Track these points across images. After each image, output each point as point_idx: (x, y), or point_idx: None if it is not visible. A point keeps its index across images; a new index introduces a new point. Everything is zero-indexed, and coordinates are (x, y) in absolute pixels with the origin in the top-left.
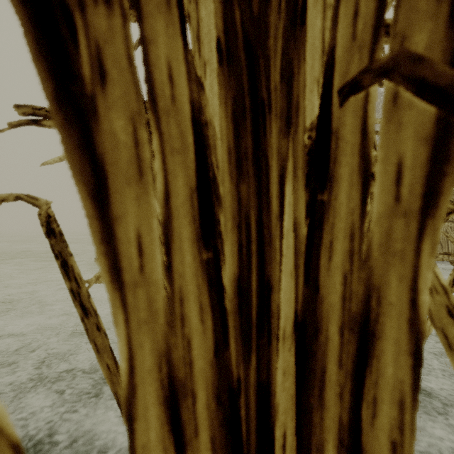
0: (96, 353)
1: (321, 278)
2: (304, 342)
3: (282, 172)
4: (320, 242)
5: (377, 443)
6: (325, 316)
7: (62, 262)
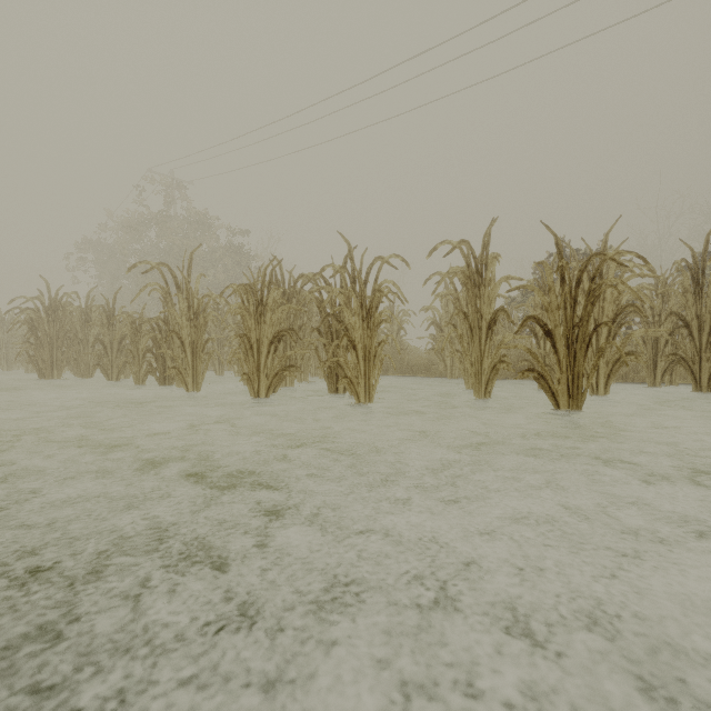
0: (34, 365)
1: (58, 355)
2: (57, 359)
3: (56, 349)
4: (58, 354)
5: (60, 363)
6: (58, 357)
7: (30, 356)
